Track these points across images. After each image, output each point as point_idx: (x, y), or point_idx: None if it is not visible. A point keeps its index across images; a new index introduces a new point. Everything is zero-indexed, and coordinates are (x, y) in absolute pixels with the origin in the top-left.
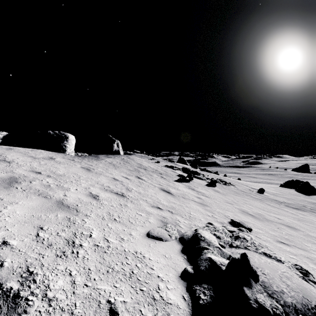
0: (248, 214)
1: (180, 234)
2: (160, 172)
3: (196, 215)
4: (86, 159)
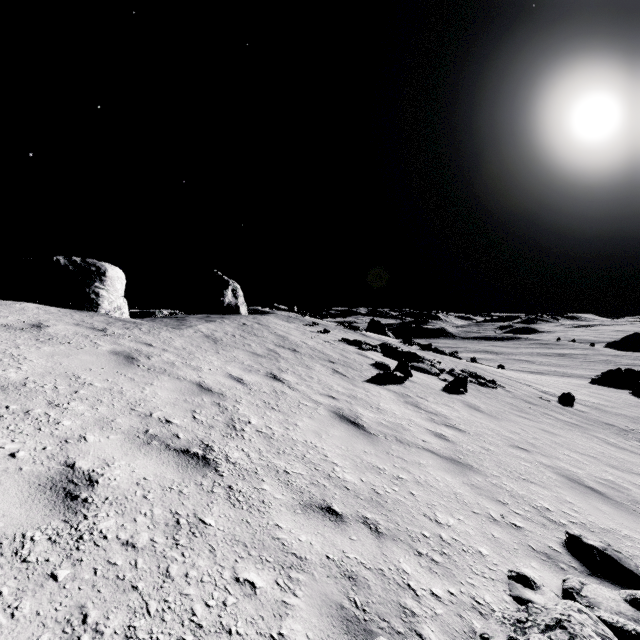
0: (586, 487)
1: None
2: (330, 356)
3: (456, 524)
4: (145, 327)
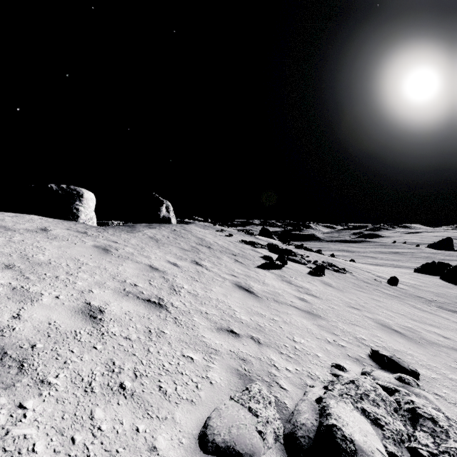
0: (392, 330)
1: (285, 418)
2: (233, 251)
3: (305, 342)
4: (110, 231)
